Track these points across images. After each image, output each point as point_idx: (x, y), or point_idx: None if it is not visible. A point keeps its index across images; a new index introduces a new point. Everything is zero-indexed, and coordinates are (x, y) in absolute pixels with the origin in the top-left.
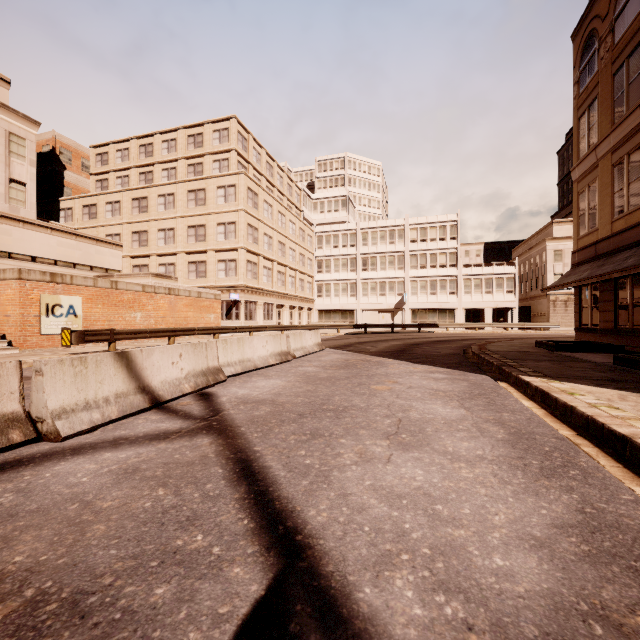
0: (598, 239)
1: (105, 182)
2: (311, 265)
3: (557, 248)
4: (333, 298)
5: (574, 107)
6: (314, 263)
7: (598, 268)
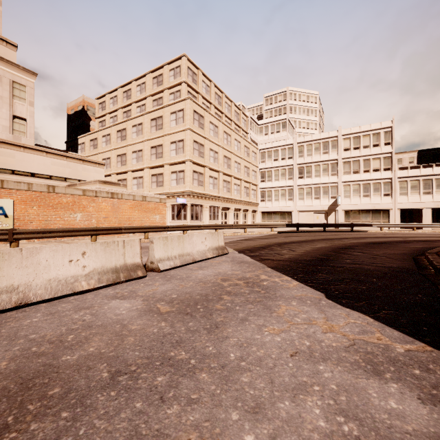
0: None
1: (104, 122)
2: (255, 176)
3: None
4: (273, 202)
5: None
6: (258, 174)
7: None
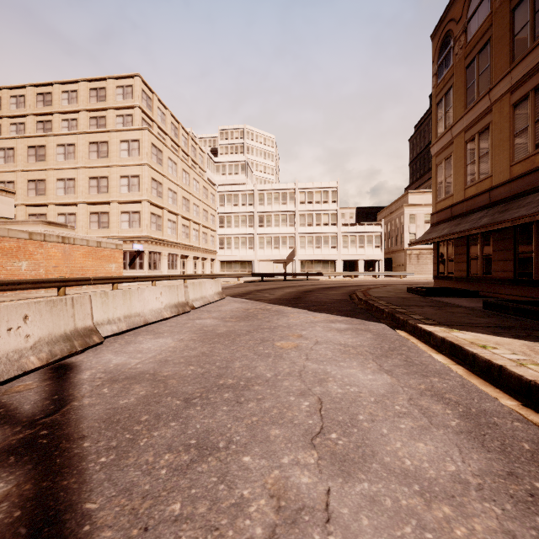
0: (453, 203)
1: None
2: (214, 220)
3: (412, 213)
4: (234, 250)
5: (433, 95)
6: (216, 219)
7: (456, 226)
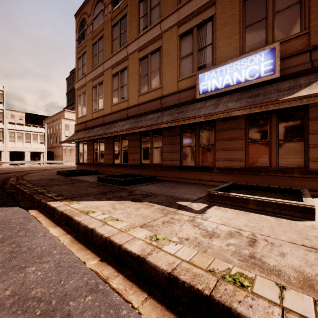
0: (87, 120)
1: None
2: None
3: (67, 123)
4: None
5: (76, 52)
6: None
7: (87, 133)
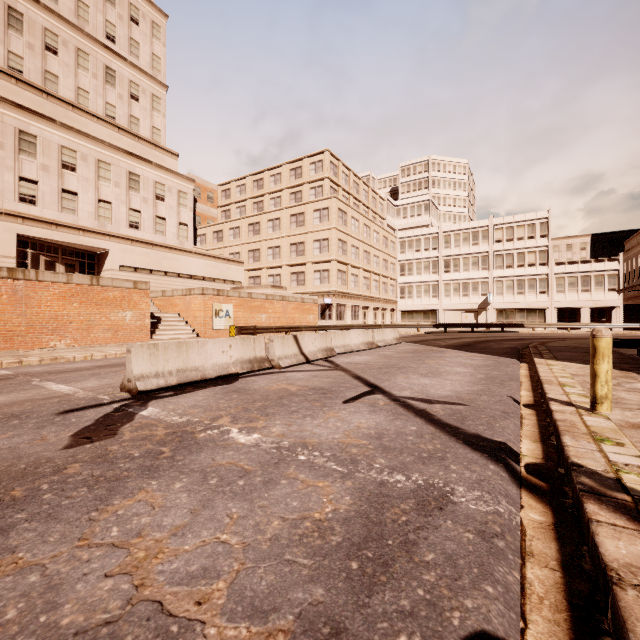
0: None
1: (228, 212)
2: (394, 269)
3: None
4: (415, 299)
5: None
6: (397, 267)
7: None
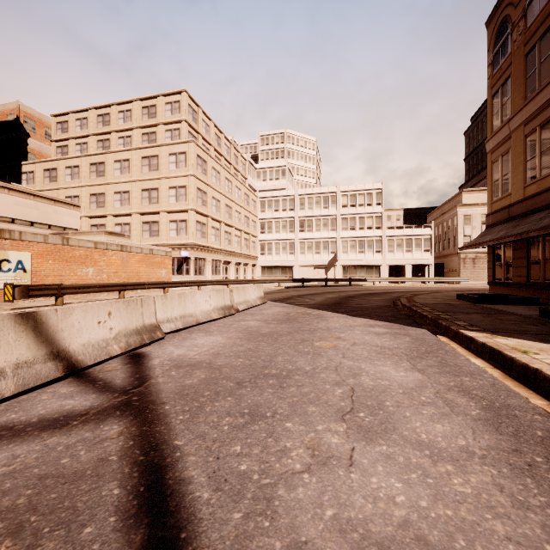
0: (511, 203)
1: (65, 148)
2: (255, 226)
3: (466, 213)
4: (274, 256)
5: (488, 86)
6: (257, 225)
7: (513, 228)
